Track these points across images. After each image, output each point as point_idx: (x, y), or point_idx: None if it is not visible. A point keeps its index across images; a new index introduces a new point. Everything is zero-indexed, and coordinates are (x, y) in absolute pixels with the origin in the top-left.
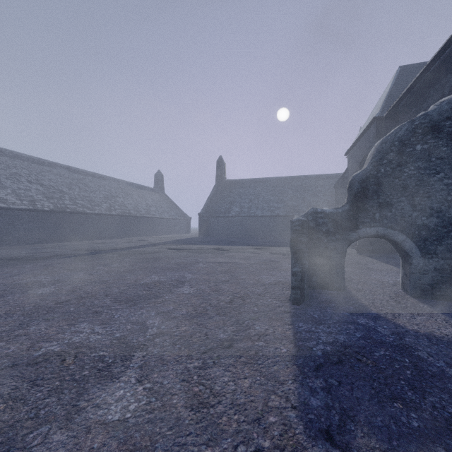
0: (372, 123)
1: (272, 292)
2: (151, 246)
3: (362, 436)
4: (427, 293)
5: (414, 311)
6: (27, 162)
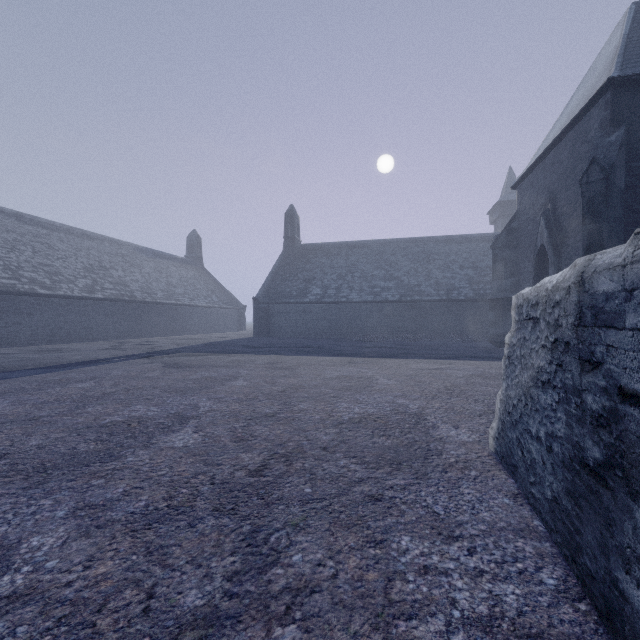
0: (599, 98)
1: None
2: (140, 357)
3: None
4: None
5: None
6: None
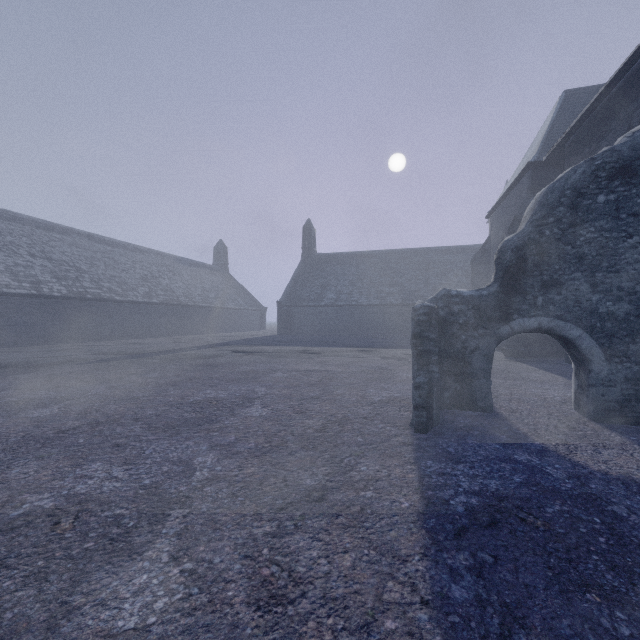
0: (526, 171)
1: (385, 414)
2: (208, 347)
3: None
4: (614, 414)
5: (597, 442)
6: (28, 227)
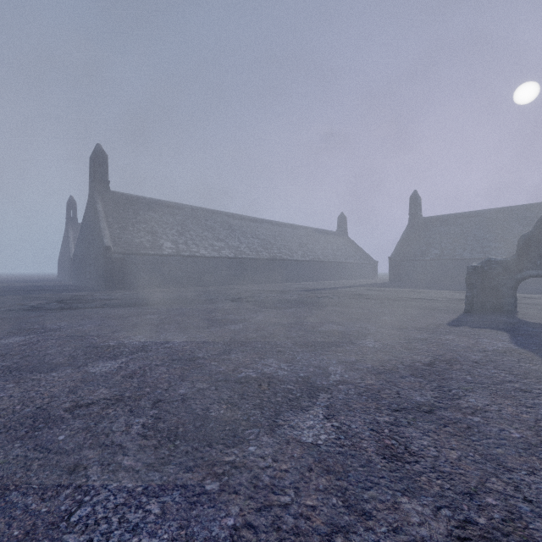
0: None
1: (454, 310)
2: (348, 287)
3: (464, 326)
4: None
5: None
6: (247, 222)
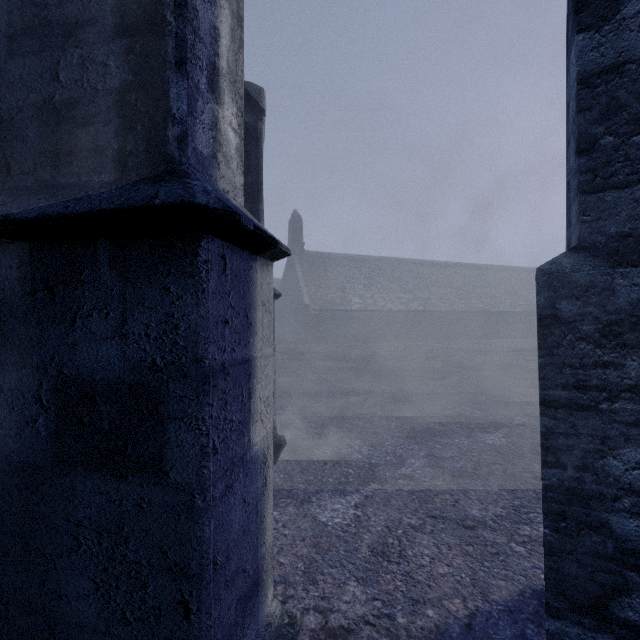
0: None
1: None
2: None
3: None
4: None
5: None
6: (438, 268)
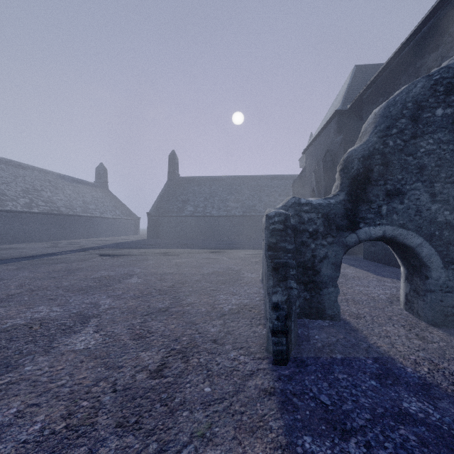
0: (333, 118)
1: (236, 332)
2: (79, 251)
3: None
4: (452, 319)
5: None
6: None
